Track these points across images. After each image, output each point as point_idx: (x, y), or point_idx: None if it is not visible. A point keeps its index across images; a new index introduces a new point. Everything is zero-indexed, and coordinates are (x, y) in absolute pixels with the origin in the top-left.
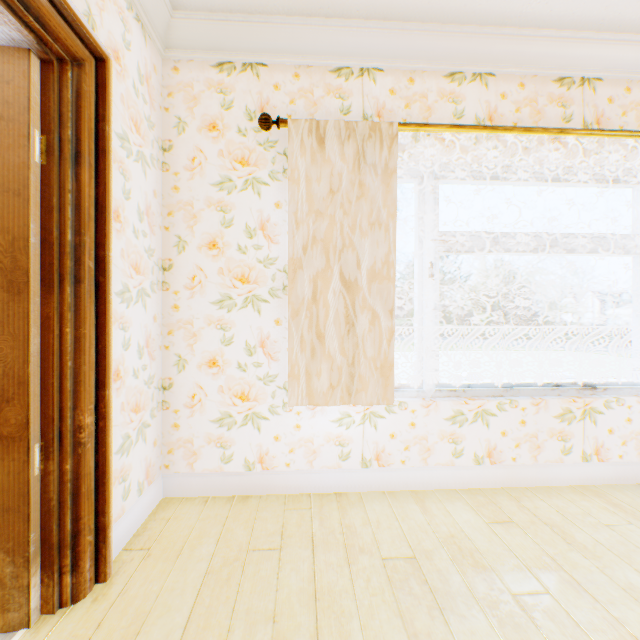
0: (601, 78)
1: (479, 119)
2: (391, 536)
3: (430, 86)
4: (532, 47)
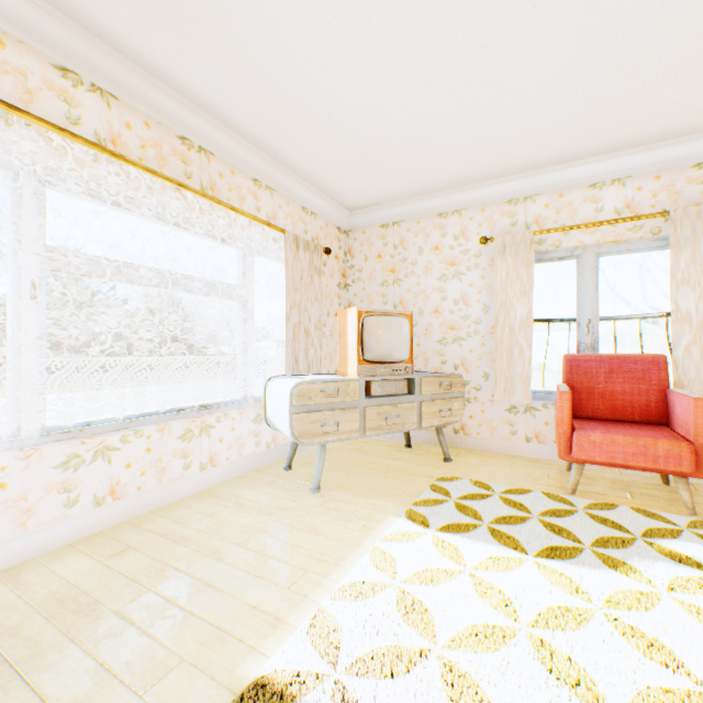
0: (215, 154)
1: (101, 137)
2: None
3: (33, 66)
4: (157, 95)
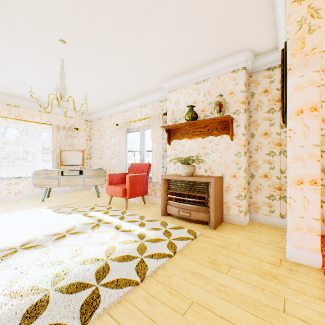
0: (21, 106)
1: None
2: None
3: None
4: None
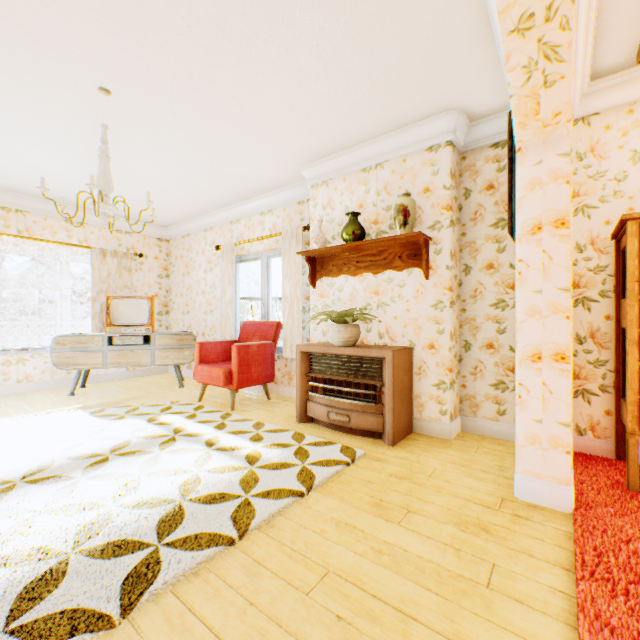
0: (30, 212)
1: None
2: None
3: None
4: None
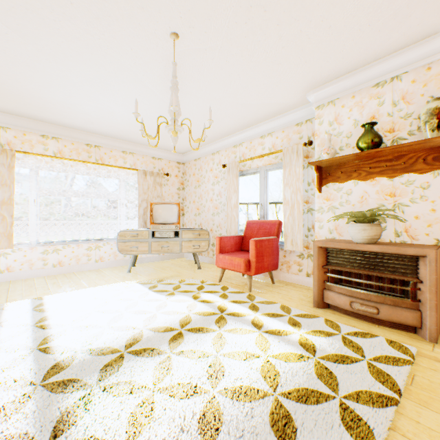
0: (102, 146)
1: (56, 152)
2: (4, 287)
3: (34, 138)
4: (75, 134)
